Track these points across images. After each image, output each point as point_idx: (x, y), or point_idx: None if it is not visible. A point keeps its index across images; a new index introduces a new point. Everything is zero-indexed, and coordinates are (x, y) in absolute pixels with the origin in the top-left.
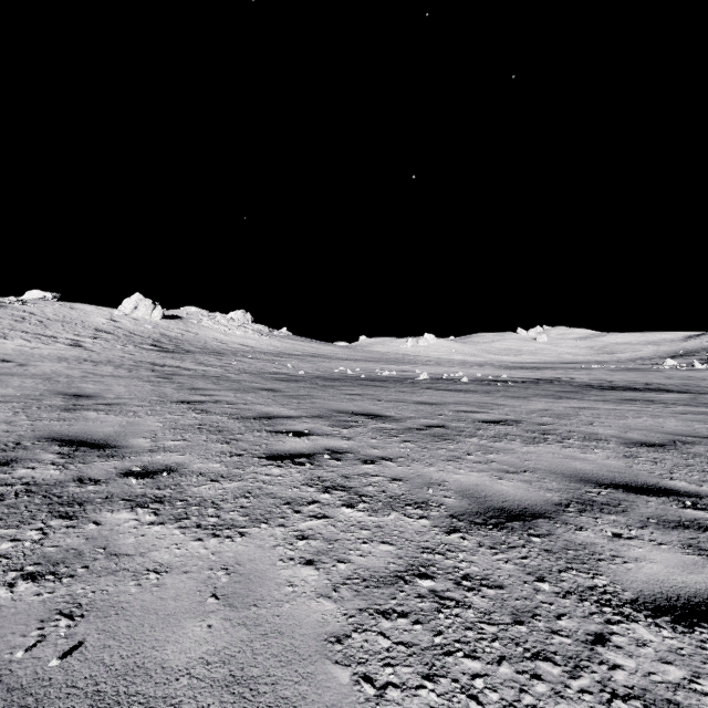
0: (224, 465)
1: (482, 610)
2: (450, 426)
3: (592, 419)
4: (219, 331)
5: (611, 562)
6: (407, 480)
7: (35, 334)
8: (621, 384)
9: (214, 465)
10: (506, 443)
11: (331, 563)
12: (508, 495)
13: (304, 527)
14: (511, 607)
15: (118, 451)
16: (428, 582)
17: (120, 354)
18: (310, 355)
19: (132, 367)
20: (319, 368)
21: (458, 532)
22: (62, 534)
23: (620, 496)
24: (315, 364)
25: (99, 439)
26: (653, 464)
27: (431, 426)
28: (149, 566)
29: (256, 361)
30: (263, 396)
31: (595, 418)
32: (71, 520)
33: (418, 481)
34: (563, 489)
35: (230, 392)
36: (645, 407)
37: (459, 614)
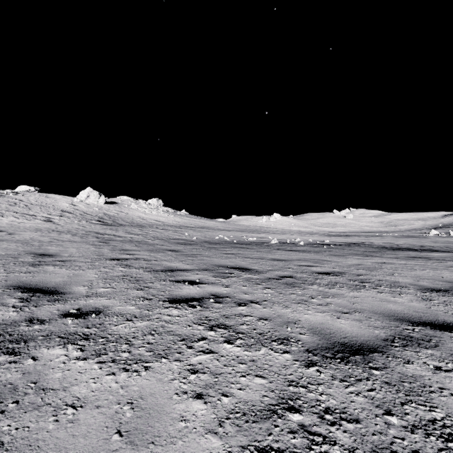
0: (137, 307)
1: (346, 446)
2: (297, 276)
3: (392, 271)
4: (141, 211)
5: (440, 394)
6: (271, 319)
7: (22, 214)
8: (404, 246)
9: (130, 307)
10: (337, 289)
11: (216, 397)
12: (346, 331)
13: (195, 361)
14: (370, 443)
15: (63, 297)
16: (297, 416)
17: (76, 226)
18: (200, 227)
19: (83, 235)
20: (206, 236)
21: (314, 366)
22: (4, 369)
23: (429, 332)
24: (203, 233)
25: (51, 287)
26: (444, 305)
27: (284, 276)
28: (68, 401)
29: (165, 231)
30: (169, 255)
31: (394, 270)
32: (15, 356)
33: (279, 320)
34: (386, 326)
35: (147, 252)
36: (425, 262)
37: (327, 451)
